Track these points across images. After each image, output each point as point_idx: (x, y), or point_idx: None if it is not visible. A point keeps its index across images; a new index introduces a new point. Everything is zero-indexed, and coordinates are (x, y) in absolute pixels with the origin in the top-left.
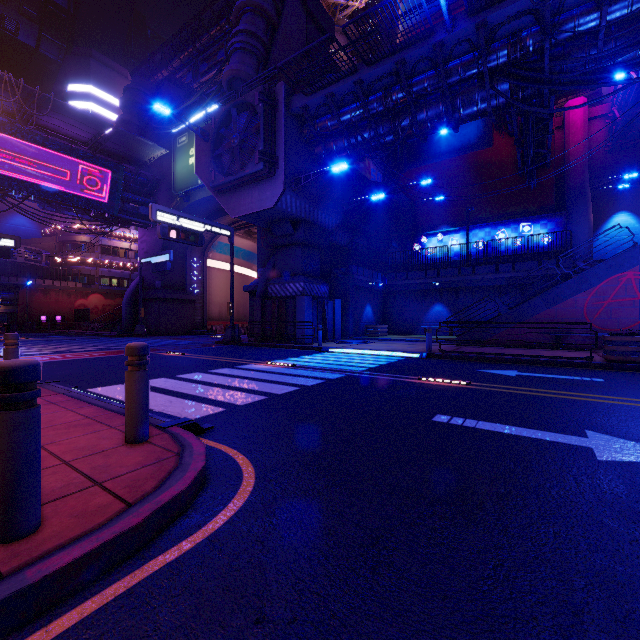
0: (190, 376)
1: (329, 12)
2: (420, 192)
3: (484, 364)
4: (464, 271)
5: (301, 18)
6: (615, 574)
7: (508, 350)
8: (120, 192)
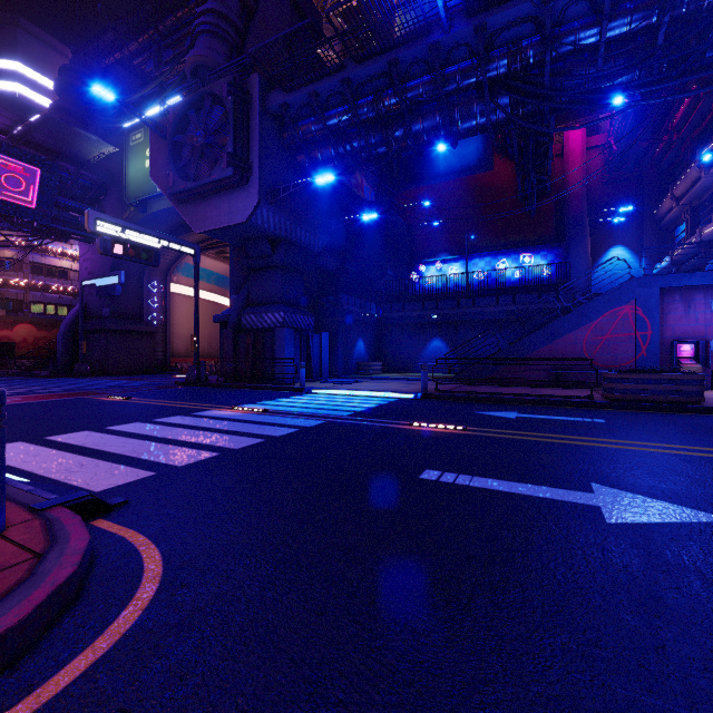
0: (125, 427)
1: (318, 6)
2: (418, 216)
3: (483, 405)
4: (464, 303)
5: (283, 6)
6: (644, 712)
7: (508, 389)
8: (53, 196)
